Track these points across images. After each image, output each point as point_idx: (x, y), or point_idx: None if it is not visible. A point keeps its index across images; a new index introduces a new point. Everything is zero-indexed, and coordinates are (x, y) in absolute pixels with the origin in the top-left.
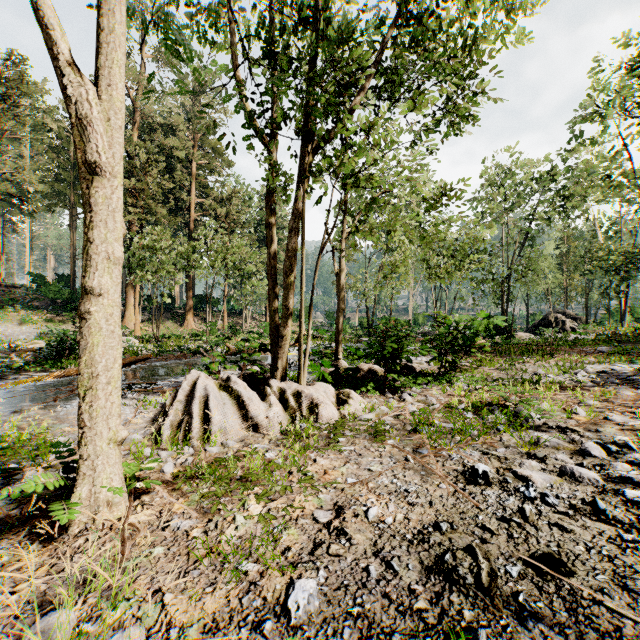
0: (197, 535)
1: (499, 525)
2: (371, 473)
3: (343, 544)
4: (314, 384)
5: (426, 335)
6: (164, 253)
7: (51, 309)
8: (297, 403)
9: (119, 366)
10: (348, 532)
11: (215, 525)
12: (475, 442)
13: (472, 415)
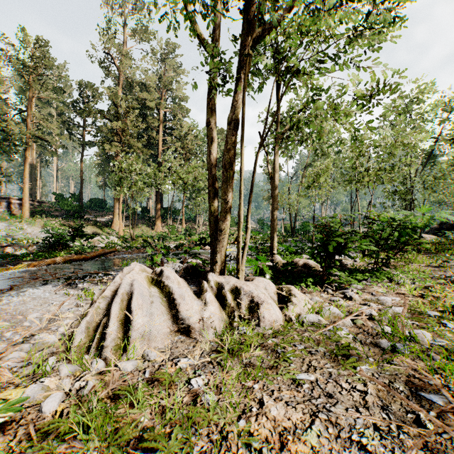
0: None
1: None
2: None
3: None
4: (253, 279)
5: (358, 232)
6: (137, 174)
7: (65, 217)
8: (235, 300)
9: None
10: None
11: None
12: None
13: None
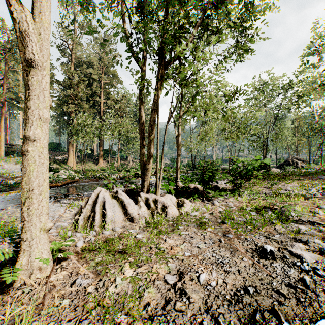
0: (91, 291)
1: (288, 290)
2: (199, 249)
3: (184, 302)
4: (164, 195)
5: (225, 169)
6: (87, 127)
7: None
8: (155, 206)
9: (47, 184)
10: (187, 292)
11: (103, 284)
12: (260, 230)
13: (255, 213)
